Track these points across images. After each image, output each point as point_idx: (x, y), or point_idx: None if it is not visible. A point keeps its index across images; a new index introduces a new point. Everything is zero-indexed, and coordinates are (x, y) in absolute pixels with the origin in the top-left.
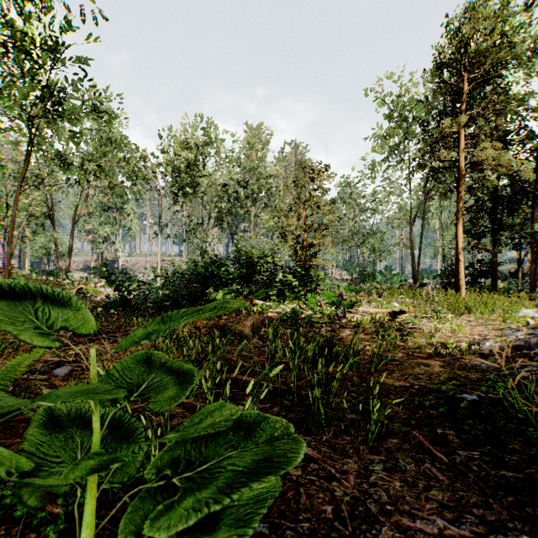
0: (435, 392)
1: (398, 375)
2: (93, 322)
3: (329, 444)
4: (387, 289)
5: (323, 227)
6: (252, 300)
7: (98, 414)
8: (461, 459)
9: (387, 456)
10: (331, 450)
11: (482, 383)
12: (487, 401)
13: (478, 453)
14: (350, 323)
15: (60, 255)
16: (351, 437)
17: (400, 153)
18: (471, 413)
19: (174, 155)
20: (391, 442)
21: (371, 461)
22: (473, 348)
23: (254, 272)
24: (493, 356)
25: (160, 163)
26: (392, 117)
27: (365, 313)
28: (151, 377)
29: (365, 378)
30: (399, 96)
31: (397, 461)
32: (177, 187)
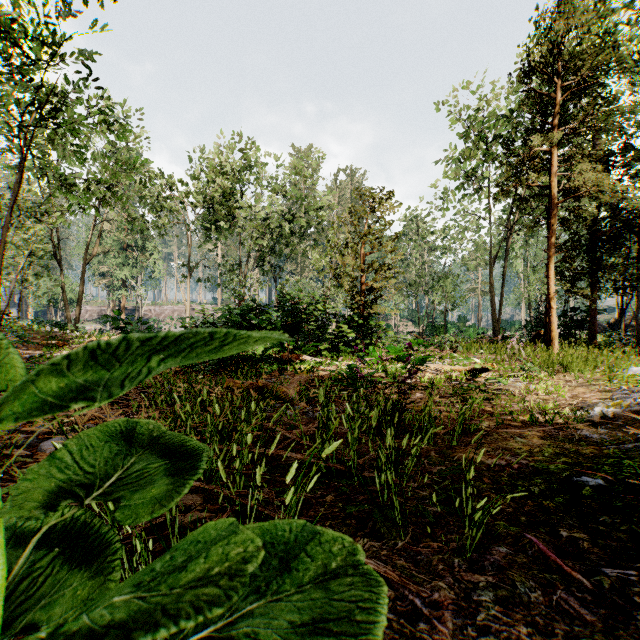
0: (541, 474)
1: (488, 449)
2: (20, 371)
3: (408, 554)
4: (463, 343)
5: (385, 267)
6: (299, 356)
7: (2, 540)
8: (610, 582)
9: (496, 575)
10: (411, 565)
11: (601, 461)
12: (618, 486)
13: (634, 572)
14: (420, 383)
15: (69, 303)
16: (438, 543)
17: (478, 179)
18: (600, 504)
19: (206, 182)
20: (498, 552)
21: (474, 584)
22: (578, 414)
23: (301, 321)
24: (605, 425)
25: (188, 192)
26: (467, 136)
27: (438, 372)
28: (129, 463)
29: (446, 454)
30: (477, 110)
31: (513, 585)
32: (210, 221)
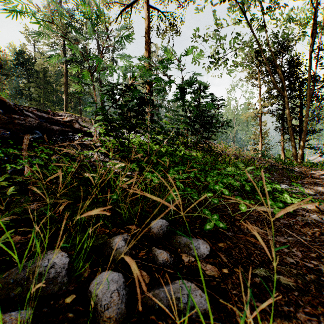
0: None
1: None
2: None
3: None
4: None
5: None
6: None
7: None
8: None
9: None
10: None
11: None
12: None
13: None
14: None
15: None
16: None
17: None
18: None
19: None
20: None
21: None
22: None
23: None
24: None
25: None
26: None
27: None
28: None
29: None
30: None
31: None
32: None
